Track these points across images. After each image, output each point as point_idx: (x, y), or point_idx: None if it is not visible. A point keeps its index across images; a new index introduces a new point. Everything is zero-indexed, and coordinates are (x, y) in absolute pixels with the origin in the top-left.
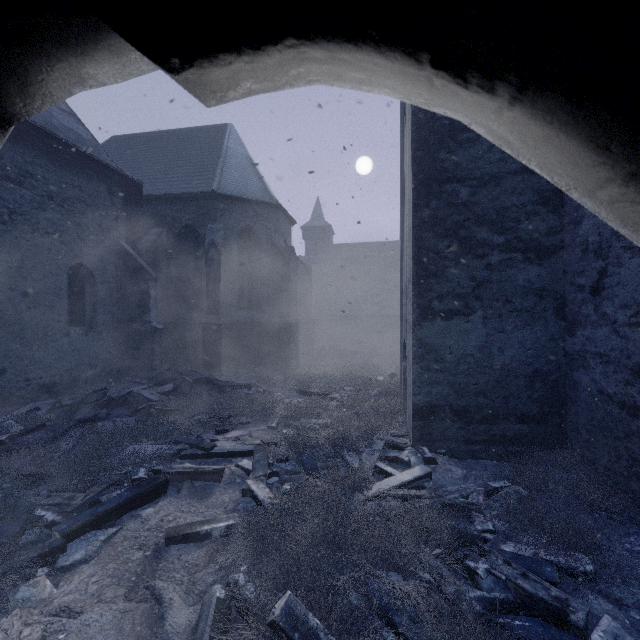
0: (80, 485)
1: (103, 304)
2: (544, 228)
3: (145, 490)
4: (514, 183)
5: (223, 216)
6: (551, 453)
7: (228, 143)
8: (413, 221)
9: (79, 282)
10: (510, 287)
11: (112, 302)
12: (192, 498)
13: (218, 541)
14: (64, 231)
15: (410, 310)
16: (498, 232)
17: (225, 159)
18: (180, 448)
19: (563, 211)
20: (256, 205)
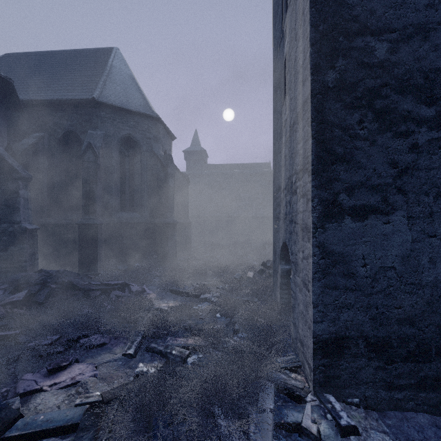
0: None
1: None
2: None
3: None
4: None
5: (104, 123)
6: None
7: (113, 62)
8: (313, 87)
9: None
10: None
11: None
12: None
13: None
14: None
15: (305, 207)
16: (427, 102)
17: (108, 74)
18: None
19: None
20: (137, 116)
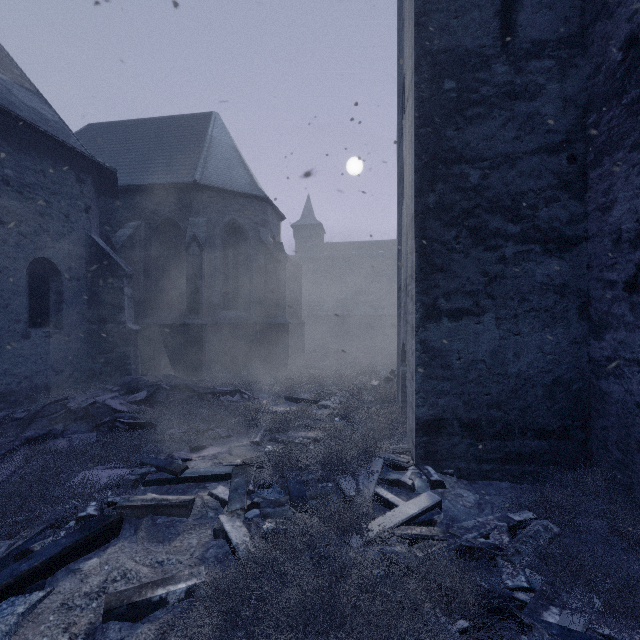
0: (7, 529)
1: (71, 303)
2: (565, 216)
3: (90, 534)
4: (531, 165)
5: (206, 209)
6: (576, 474)
7: (212, 132)
8: (416, 208)
9: (42, 278)
10: (527, 283)
11: (81, 301)
12: (151, 541)
13: (175, 610)
14: (23, 221)
15: (412, 309)
16: (513, 220)
17: (209, 149)
18: (145, 472)
19: (587, 197)
20: (242, 198)
